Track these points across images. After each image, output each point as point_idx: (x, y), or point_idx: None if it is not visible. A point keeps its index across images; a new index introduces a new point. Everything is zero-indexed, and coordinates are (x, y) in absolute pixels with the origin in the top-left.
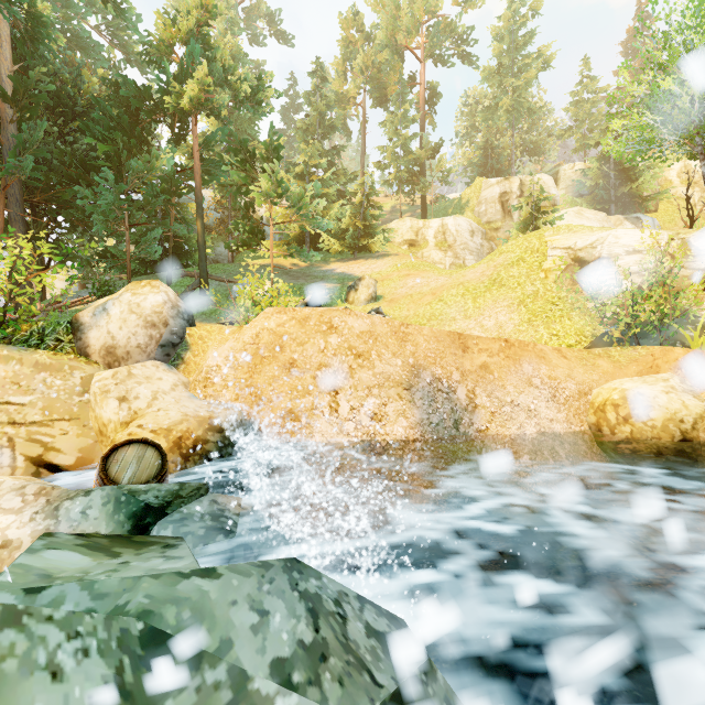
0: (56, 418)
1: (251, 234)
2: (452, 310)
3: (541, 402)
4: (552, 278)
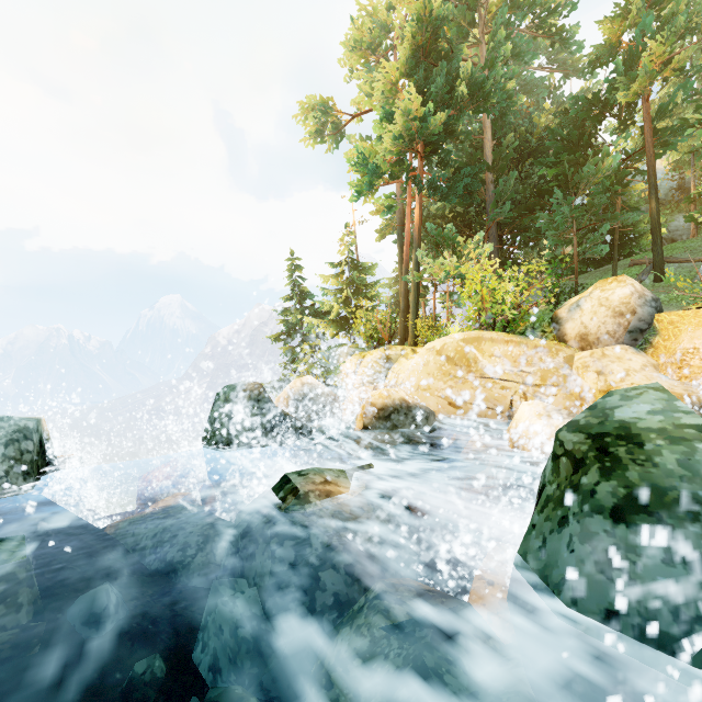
0: (548, 384)
1: None
2: None
3: None
4: None
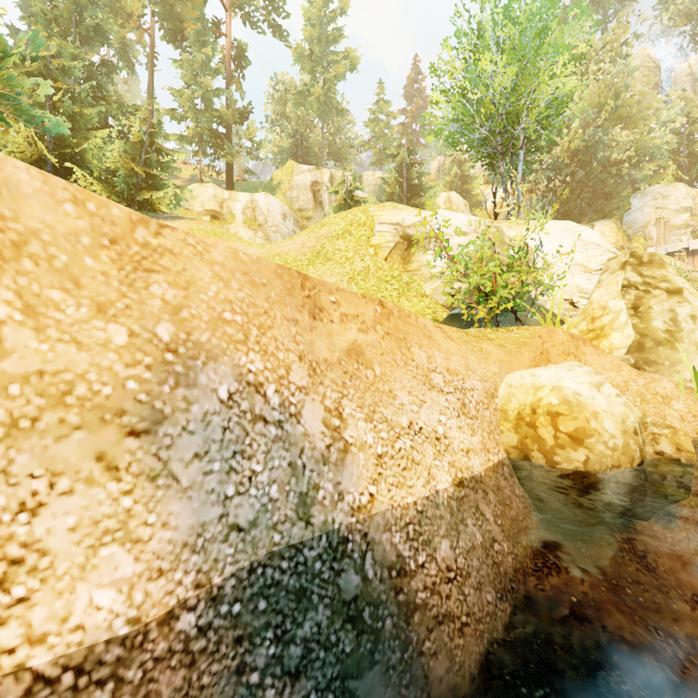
0: None
1: None
2: None
3: (451, 419)
4: (382, 255)
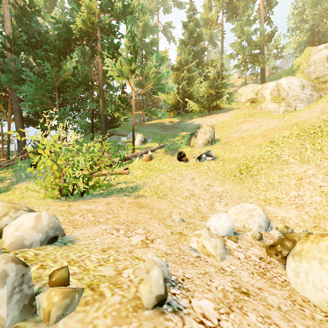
0: None
1: (119, 102)
2: (284, 152)
3: None
4: None
